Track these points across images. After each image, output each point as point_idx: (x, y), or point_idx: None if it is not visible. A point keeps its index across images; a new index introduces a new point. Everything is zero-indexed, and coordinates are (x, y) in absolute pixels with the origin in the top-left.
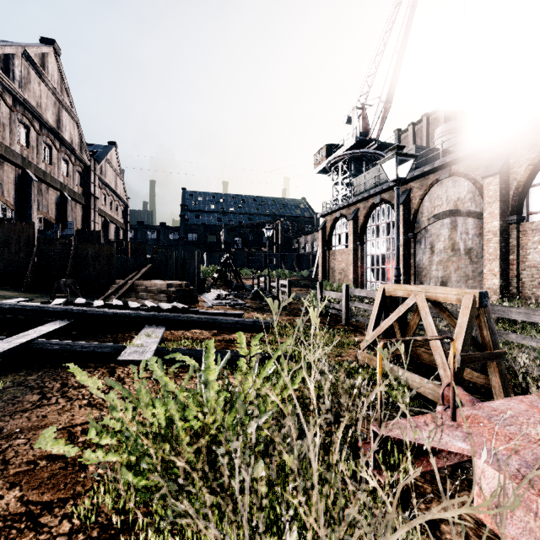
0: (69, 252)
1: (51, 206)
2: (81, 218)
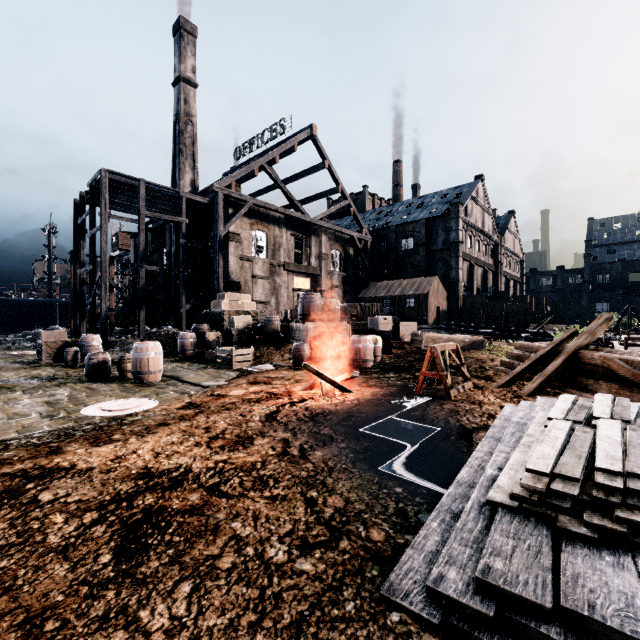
0: (502, 309)
1: (478, 278)
2: (492, 281)
